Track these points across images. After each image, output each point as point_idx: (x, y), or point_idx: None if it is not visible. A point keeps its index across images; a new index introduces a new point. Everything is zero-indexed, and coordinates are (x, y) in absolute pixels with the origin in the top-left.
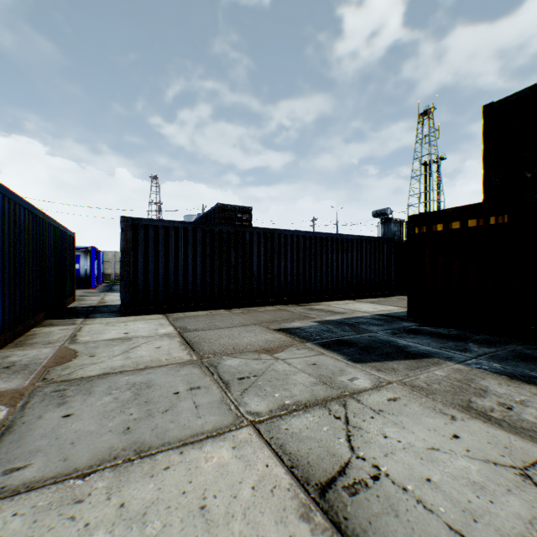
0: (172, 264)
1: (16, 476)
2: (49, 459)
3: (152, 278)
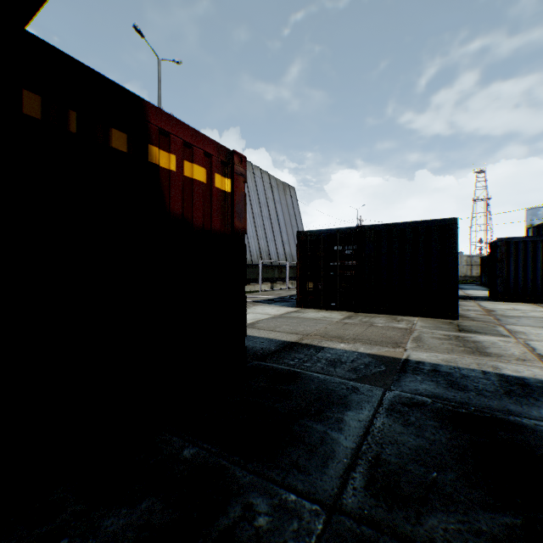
0: (538, 268)
1: (515, 324)
2: (522, 324)
3: (520, 278)
